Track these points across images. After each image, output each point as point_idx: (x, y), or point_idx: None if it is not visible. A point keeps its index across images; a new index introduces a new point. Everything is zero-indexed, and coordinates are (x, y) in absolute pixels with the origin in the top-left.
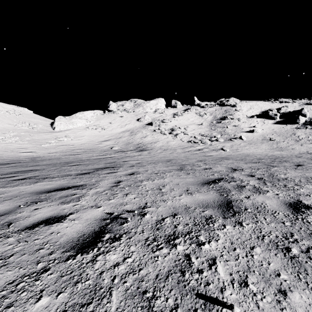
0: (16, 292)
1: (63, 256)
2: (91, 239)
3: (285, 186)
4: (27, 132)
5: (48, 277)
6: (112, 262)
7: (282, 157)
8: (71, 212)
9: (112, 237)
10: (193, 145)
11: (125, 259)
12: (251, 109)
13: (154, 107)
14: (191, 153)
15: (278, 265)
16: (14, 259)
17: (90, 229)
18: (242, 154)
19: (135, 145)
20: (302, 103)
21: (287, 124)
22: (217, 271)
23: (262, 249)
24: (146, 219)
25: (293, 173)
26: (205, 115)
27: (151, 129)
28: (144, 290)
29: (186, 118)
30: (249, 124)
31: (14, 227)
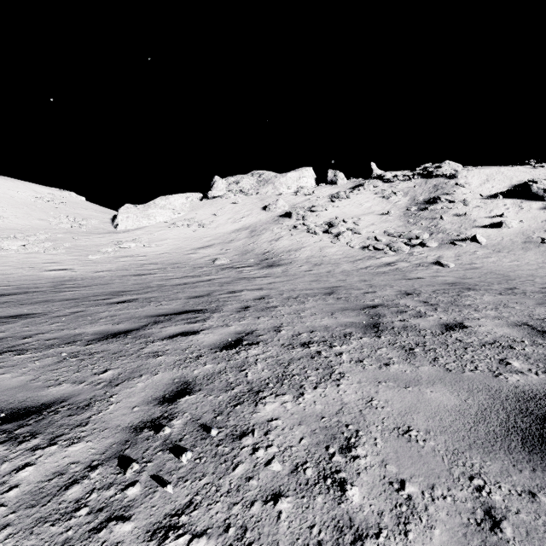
0: None
1: None
2: None
3: None
4: (68, 234)
5: None
6: None
7: None
8: None
9: None
10: (374, 254)
11: None
12: (489, 182)
13: (294, 185)
14: (372, 271)
15: None
16: None
17: None
18: (492, 275)
19: (259, 254)
20: None
21: None
22: None
23: None
24: None
25: None
26: (394, 196)
27: (289, 225)
28: None
29: (356, 203)
30: (488, 211)
31: None
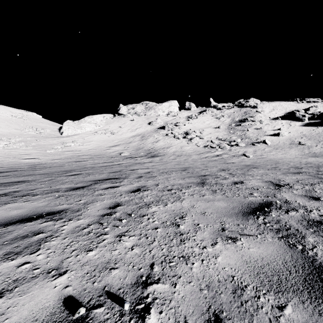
0: None
1: None
2: None
3: None
4: (33, 138)
5: None
6: None
7: None
8: (1, 291)
9: None
10: (210, 150)
11: None
12: (274, 111)
13: (166, 110)
14: (208, 159)
15: None
16: None
17: None
18: (270, 161)
19: (146, 150)
20: None
21: (318, 126)
22: None
23: None
24: None
25: None
26: (222, 118)
27: (163, 134)
28: None
29: (201, 121)
30: (273, 127)
31: None
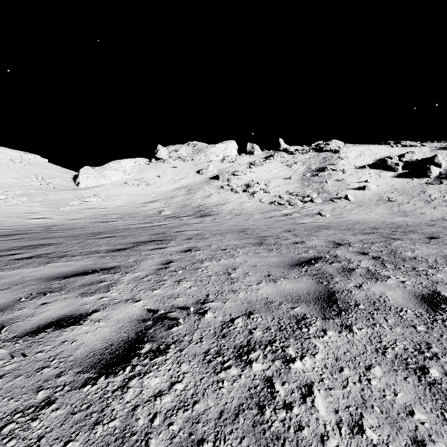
0: (0, 440)
1: (77, 380)
2: (122, 352)
3: (414, 269)
4: (39, 190)
5: (53, 415)
6: (153, 390)
7: (407, 225)
8: (96, 309)
9: (155, 349)
10: (278, 207)
11: (172, 384)
12: (361, 157)
13: (221, 154)
14: (274, 219)
15: (409, 396)
16: (3, 383)
17: (122, 335)
18: (348, 221)
19: (194, 207)
20: (435, 147)
21: (414, 177)
22: (315, 406)
23: (384, 370)
24: (206, 320)
25: (424, 249)
26: (295, 165)
27: (217, 186)
28: (200, 438)
29: (267, 169)
30: (358, 178)
31: (9, 332)
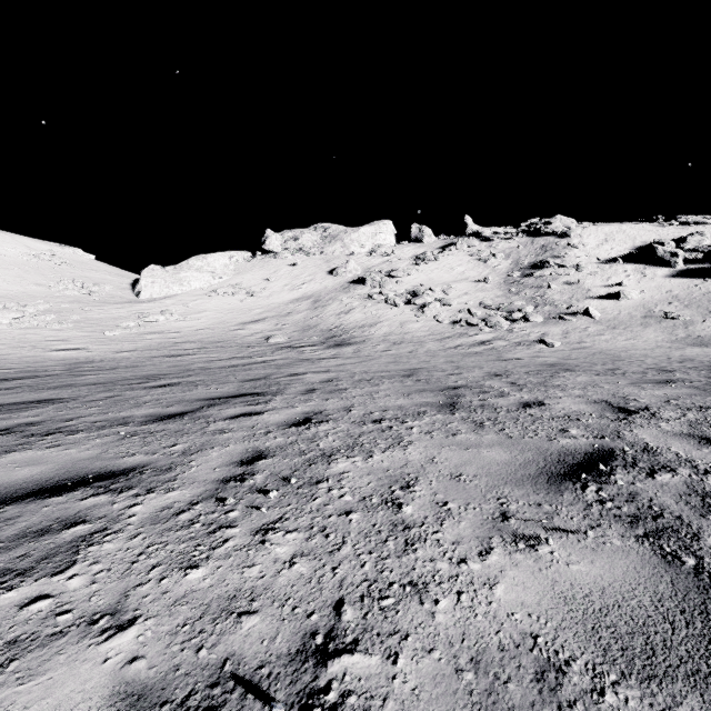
0: None
1: None
2: None
3: None
4: (75, 303)
5: None
6: None
7: None
8: None
9: None
10: (467, 330)
11: None
12: (608, 243)
13: (369, 243)
14: (462, 351)
15: None
16: None
17: None
18: (600, 356)
19: (324, 331)
20: None
21: (707, 276)
22: None
23: None
24: None
25: None
26: (493, 259)
27: (362, 294)
28: None
29: (446, 267)
30: (605, 279)
31: None
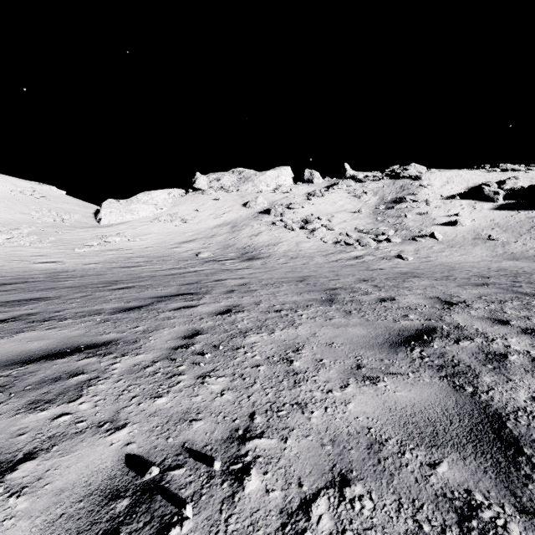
0: None
1: None
2: None
3: None
4: (52, 228)
5: None
6: None
7: (526, 272)
8: (32, 451)
9: None
10: (345, 248)
11: None
12: (449, 184)
13: (273, 183)
14: (341, 264)
15: None
16: None
17: None
18: (440, 267)
19: (240, 248)
20: None
21: (520, 209)
22: None
23: None
24: (246, 503)
25: None
26: (365, 196)
27: (268, 221)
28: None
29: (330, 201)
30: (446, 211)
31: None
